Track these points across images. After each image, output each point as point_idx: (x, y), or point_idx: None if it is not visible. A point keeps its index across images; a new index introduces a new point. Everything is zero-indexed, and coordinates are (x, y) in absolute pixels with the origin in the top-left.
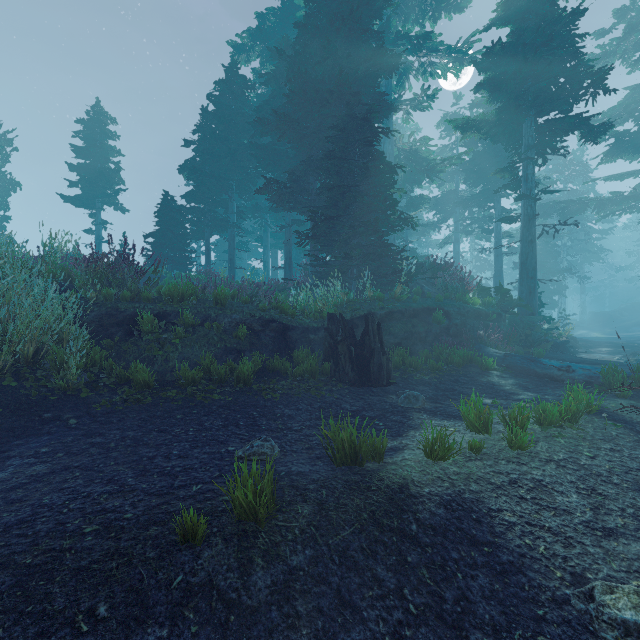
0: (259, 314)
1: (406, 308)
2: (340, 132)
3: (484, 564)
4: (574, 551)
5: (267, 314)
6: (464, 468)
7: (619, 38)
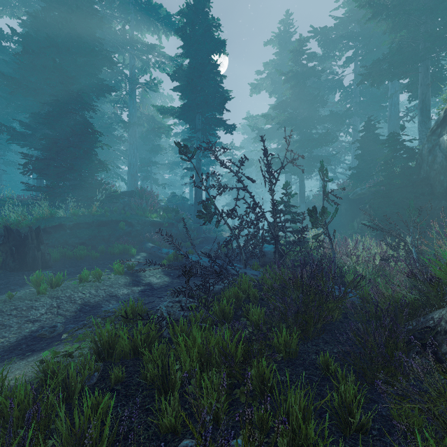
0: None
1: (94, 221)
2: (55, 101)
3: None
4: (2, 330)
5: None
6: None
7: (264, 78)
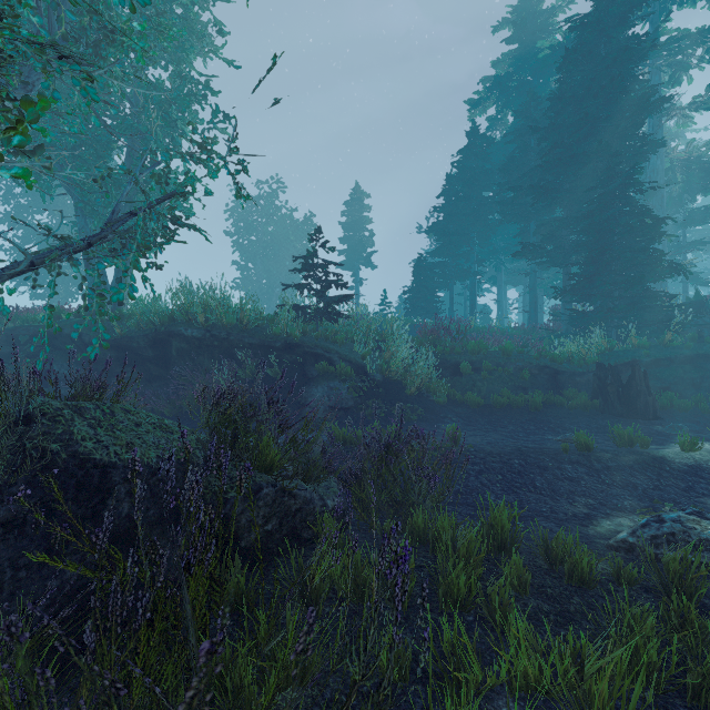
0: (535, 362)
1: (676, 355)
2: (599, 195)
3: (705, 483)
4: None
5: (541, 362)
6: (706, 457)
7: None
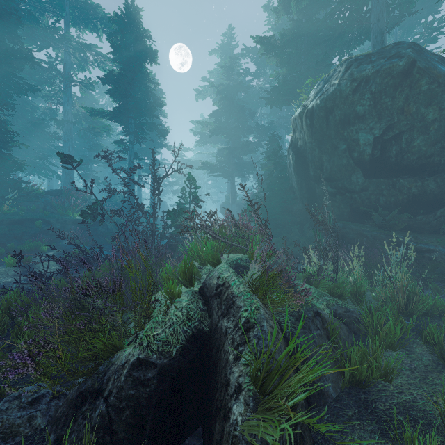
0: None
1: (4, 219)
2: None
3: None
4: None
5: None
6: None
7: (208, 86)
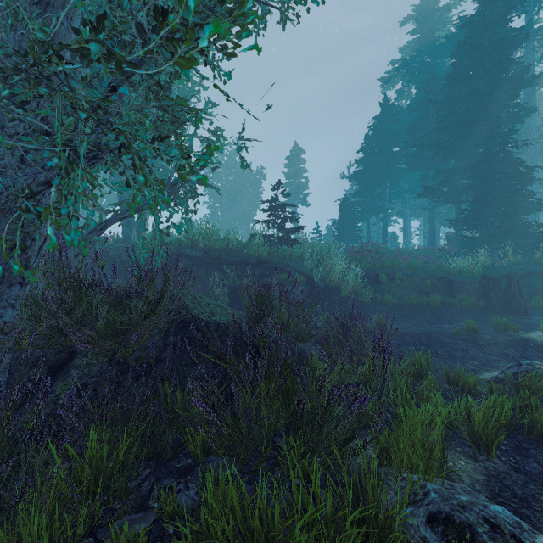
0: (435, 274)
1: None
2: (484, 151)
3: None
4: None
5: (439, 274)
6: None
7: None
